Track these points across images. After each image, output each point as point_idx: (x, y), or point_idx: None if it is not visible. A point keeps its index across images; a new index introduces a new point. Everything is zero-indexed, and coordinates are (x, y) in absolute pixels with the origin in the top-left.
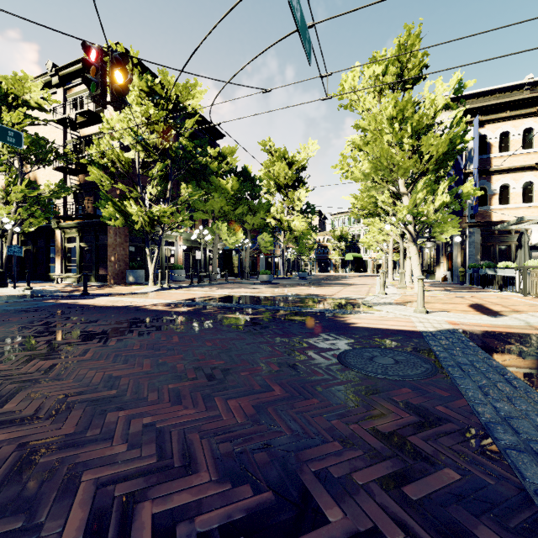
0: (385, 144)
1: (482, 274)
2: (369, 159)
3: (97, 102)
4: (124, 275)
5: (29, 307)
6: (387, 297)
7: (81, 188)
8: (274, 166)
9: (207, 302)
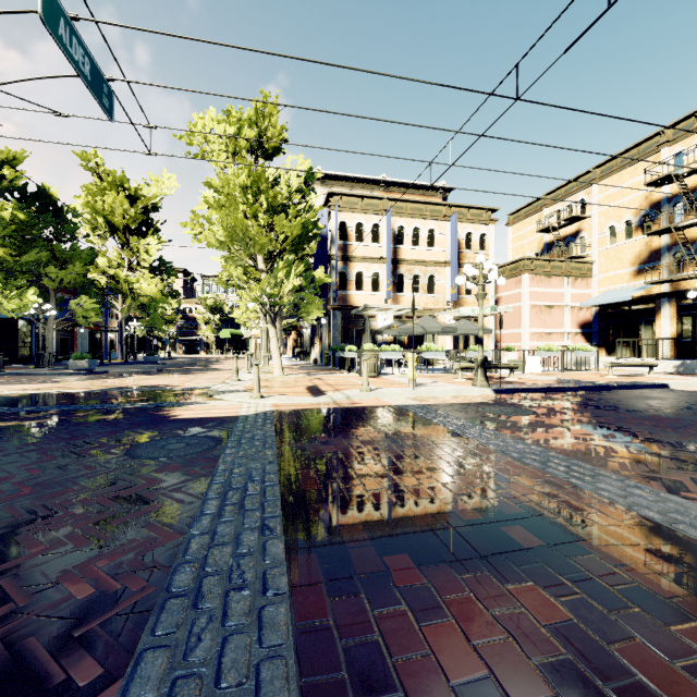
0: (241, 213)
1: (339, 356)
2: (224, 226)
3: None
4: None
5: None
6: (239, 384)
7: None
8: (104, 196)
9: None
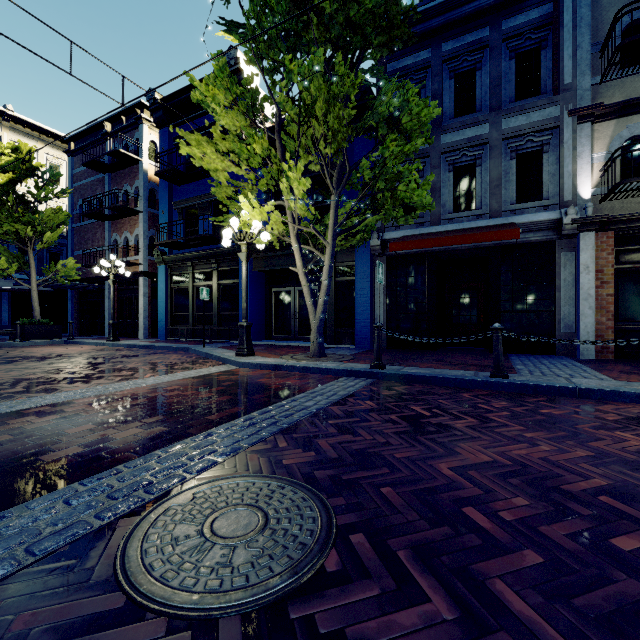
0: None
1: None
2: None
3: None
4: None
5: None
6: None
7: None
8: None
9: None
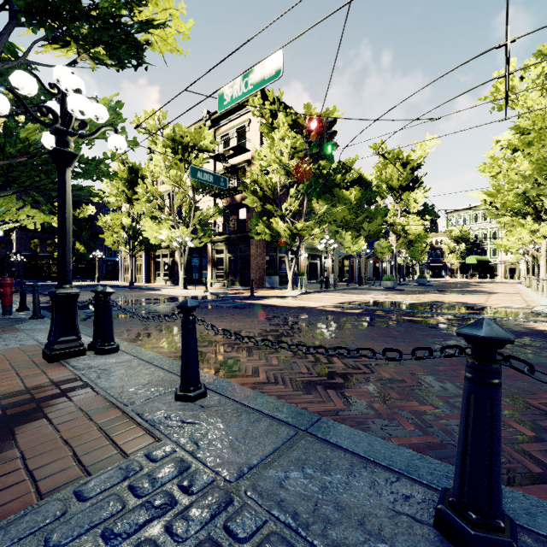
0: None
1: None
2: (532, 160)
3: (311, 157)
4: (263, 280)
5: (235, 305)
6: None
7: (229, 209)
8: (386, 169)
9: (364, 306)
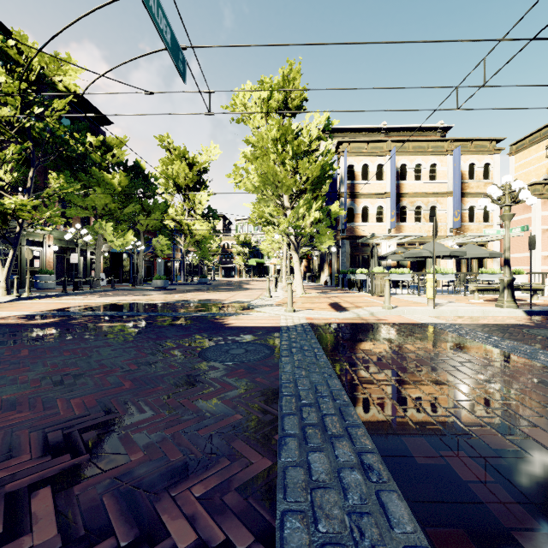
0: (272, 161)
1: (349, 278)
2: (258, 173)
3: None
4: None
5: None
6: (271, 299)
7: None
8: (173, 165)
9: (79, 311)
